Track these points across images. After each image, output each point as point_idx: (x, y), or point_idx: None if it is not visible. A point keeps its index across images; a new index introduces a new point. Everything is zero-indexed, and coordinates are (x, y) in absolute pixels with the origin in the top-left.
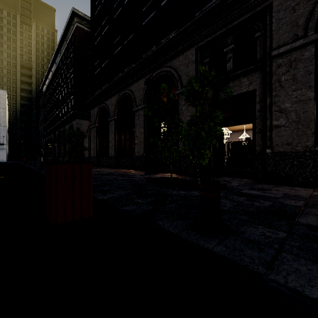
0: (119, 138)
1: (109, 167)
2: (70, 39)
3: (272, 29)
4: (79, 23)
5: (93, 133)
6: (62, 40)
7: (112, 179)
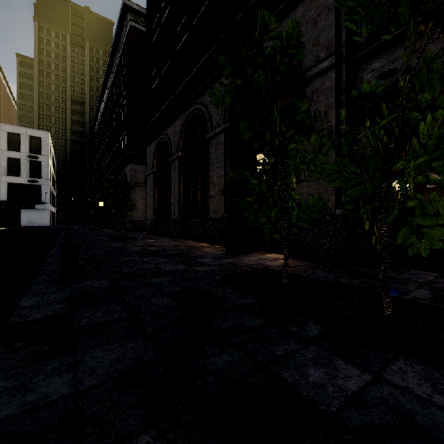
0: (185, 189)
1: (171, 237)
2: (123, 48)
3: None
4: (134, 21)
5: (150, 183)
6: (114, 52)
7: (150, 268)
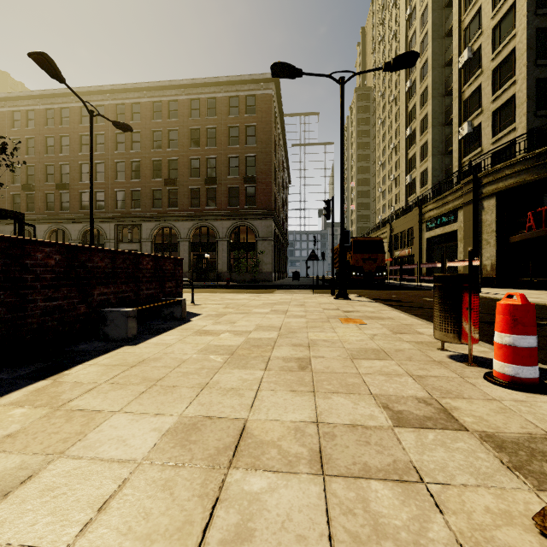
0: None
1: None
2: None
3: (142, 232)
4: None
5: None
6: None
7: None
